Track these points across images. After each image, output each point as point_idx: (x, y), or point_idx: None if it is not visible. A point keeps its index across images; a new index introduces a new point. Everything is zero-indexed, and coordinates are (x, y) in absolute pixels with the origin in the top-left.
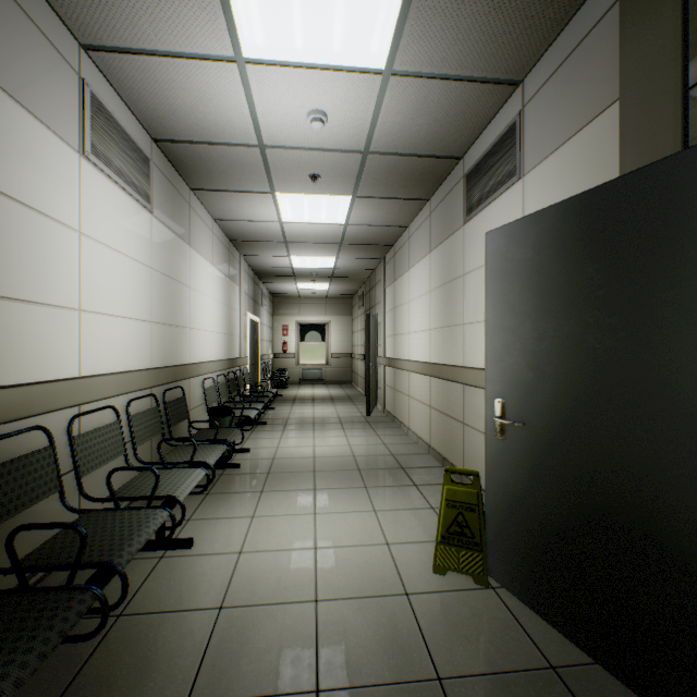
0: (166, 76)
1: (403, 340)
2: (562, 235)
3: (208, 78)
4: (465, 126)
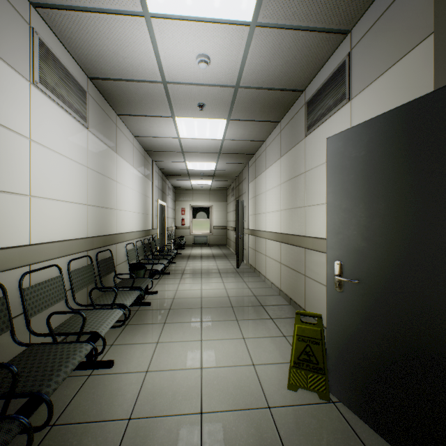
0: (94, 28)
1: (261, 217)
2: (391, 136)
3: (124, 30)
4: (307, 67)
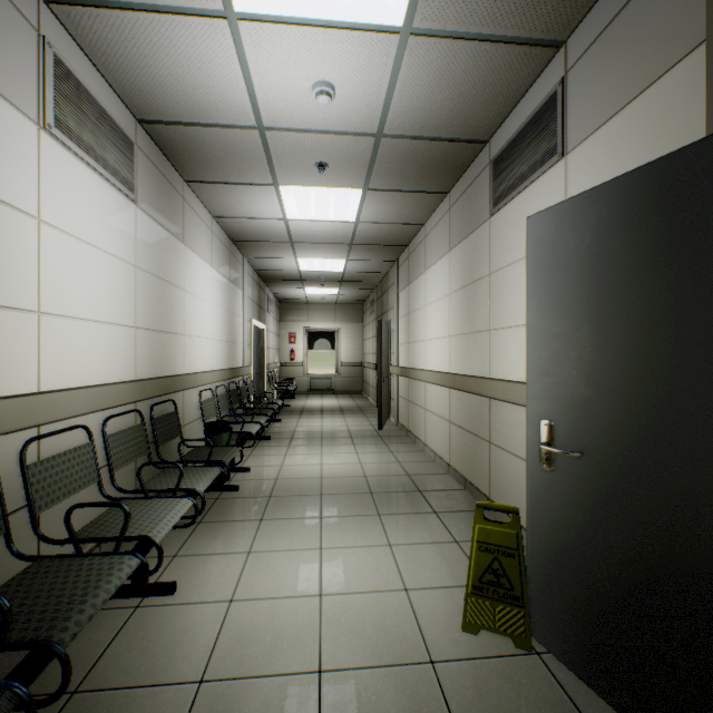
0: (145, 38)
1: (418, 348)
2: (636, 213)
3: (195, 41)
4: (494, 102)
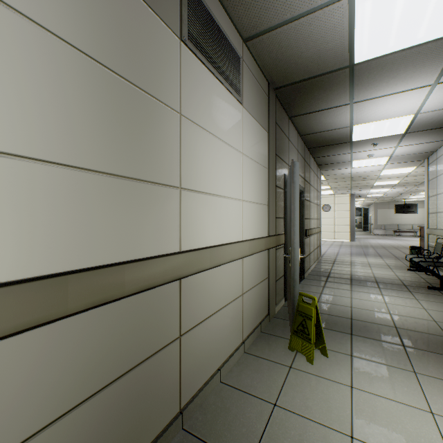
0: None
1: None
2: None
3: None
4: None
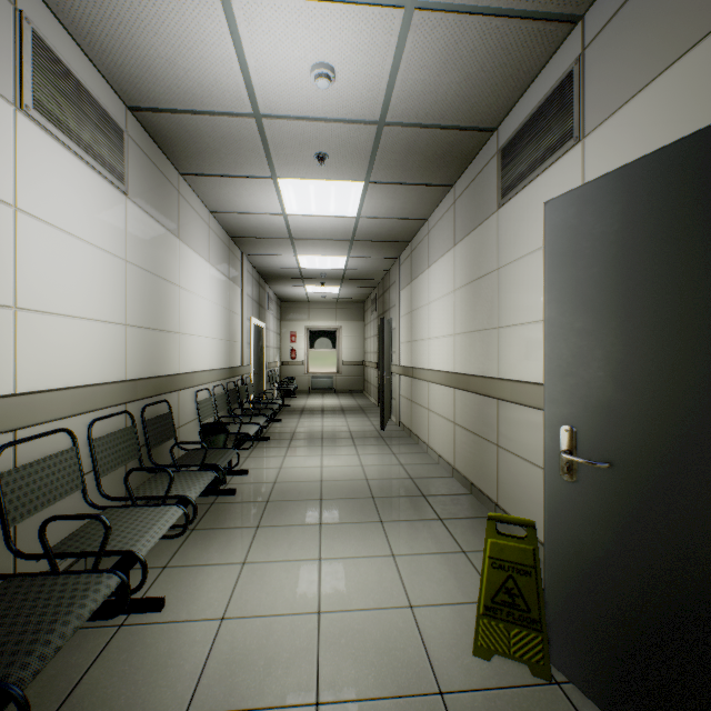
0: (131, 14)
1: (421, 346)
2: (677, 191)
3: (184, 17)
4: (503, 85)
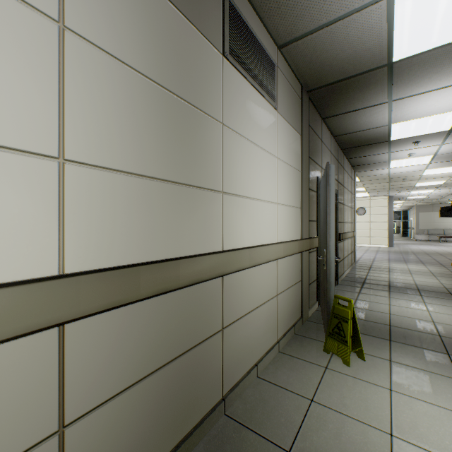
0: None
1: None
2: None
3: None
4: None
